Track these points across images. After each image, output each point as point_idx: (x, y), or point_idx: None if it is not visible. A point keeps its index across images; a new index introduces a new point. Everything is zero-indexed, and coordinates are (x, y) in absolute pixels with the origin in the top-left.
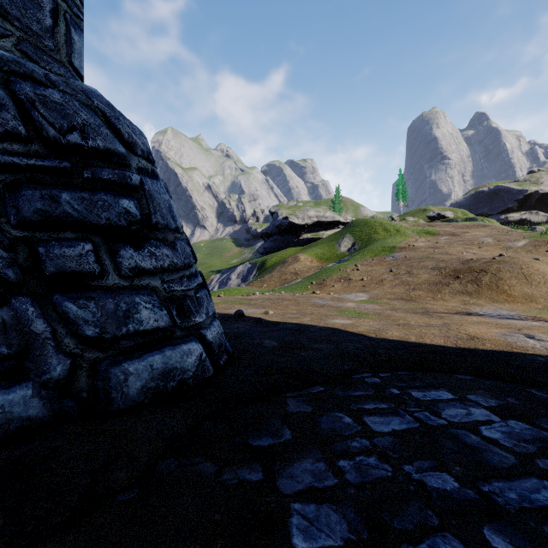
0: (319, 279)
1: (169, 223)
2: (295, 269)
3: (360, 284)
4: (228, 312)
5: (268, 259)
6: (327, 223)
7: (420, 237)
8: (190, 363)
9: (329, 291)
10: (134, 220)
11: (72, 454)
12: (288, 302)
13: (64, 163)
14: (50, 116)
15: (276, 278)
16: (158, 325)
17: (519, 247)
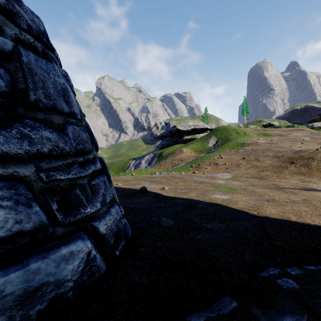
0: (197, 164)
1: (59, 105)
2: (181, 157)
3: (224, 167)
4: (135, 187)
5: (164, 151)
6: (200, 129)
7: (260, 137)
8: (70, 270)
9: (203, 171)
10: None
11: None
12: (177, 179)
13: None
14: None
15: (168, 163)
16: (21, 229)
17: None
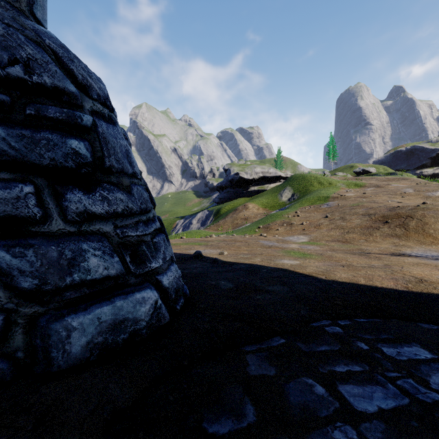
0: (265, 224)
1: (125, 168)
2: (245, 215)
3: (300, 228)
4: (188, 252)
5: (222, 207)
6: (271, 177)
7: (350, 189)
8: (143, 312)
9: (274, 234)
10: (83, 162)
11: None
12: (240, 243)
13: (0, 96)
14: None
15: (229, 223)
16: (108, 274)
17: (437, 196)
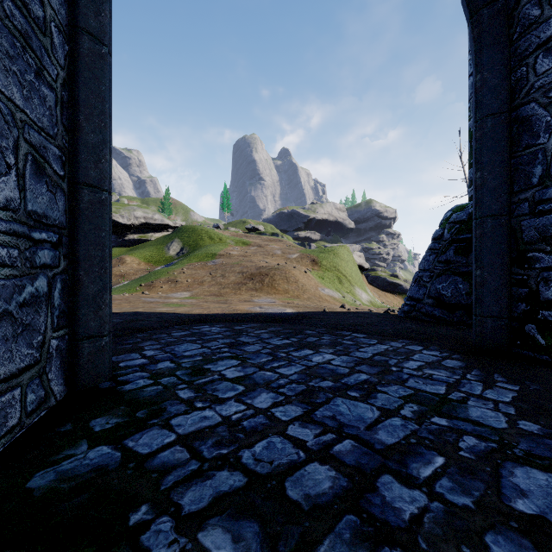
0: (148, 281)
1: None
2: (121, 271)
3: (185, 285)
4: None
5: None
6: (156, 225)
7: (237, 246)
8: None
9: (158, 292)
10: None
11: None
12: (120, 301)
13: None
14: None
15: None
16: None
17: (294, 258)
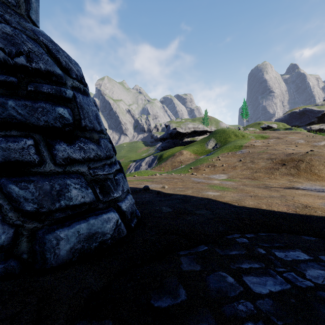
0: (195, 165)
1: (95, 127)
2: (180, 159)
3: (221, 169)
4: (139, 186)
5: (164, 153)
6: (199, 131)
7: (257, 140)
8: (109, 228)
9: (202, 173)
10: (67, 123)
11: (0, 316)
12: (176, 180)
13: (11, 78)
14: (1, 43)
15: (169, 165)
16: (84, 201)
17: (321, 145)
